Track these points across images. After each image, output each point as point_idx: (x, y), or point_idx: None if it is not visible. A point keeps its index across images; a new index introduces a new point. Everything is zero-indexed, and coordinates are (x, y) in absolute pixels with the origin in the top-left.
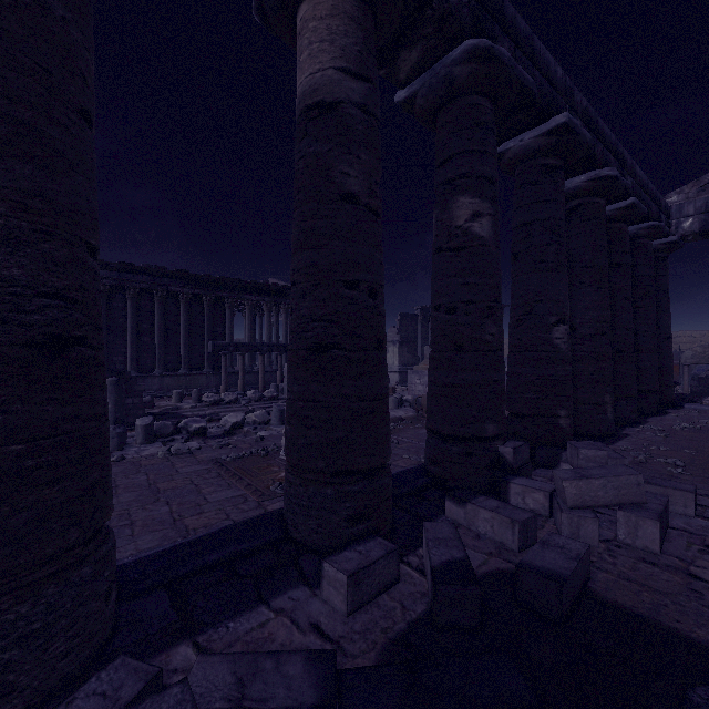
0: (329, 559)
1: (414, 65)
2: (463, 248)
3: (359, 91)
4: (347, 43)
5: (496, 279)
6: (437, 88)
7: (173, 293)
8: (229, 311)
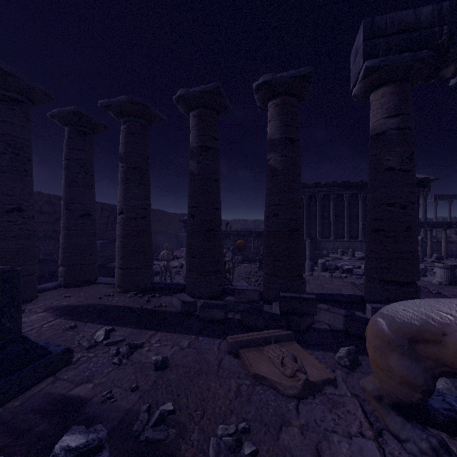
0: (368, 303)
1: (455, 69)
2: None
3: (395, 122)
4: (388, 106)
5: None
6: None
7: (340, 194)
8: None
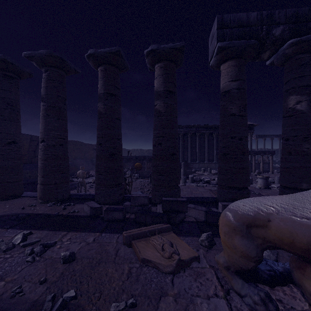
0: (220, 202)
1: (269, 54)
2: (292, 115)
3: (236, 85)
4: (232, 73)
5: (310, 125)
6: (280, 58)
7: (202, 133)
8: None
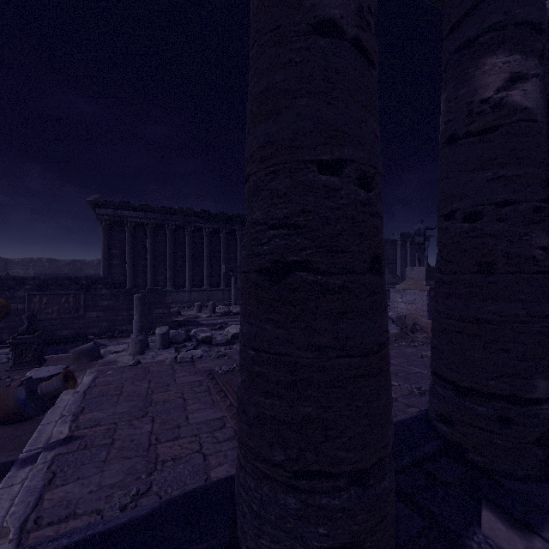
0: None
1: None
2: (493, 129)
3: None
4: None
5: (548, 168)
6: None
7: (198, 228)
8: (239, 241)
